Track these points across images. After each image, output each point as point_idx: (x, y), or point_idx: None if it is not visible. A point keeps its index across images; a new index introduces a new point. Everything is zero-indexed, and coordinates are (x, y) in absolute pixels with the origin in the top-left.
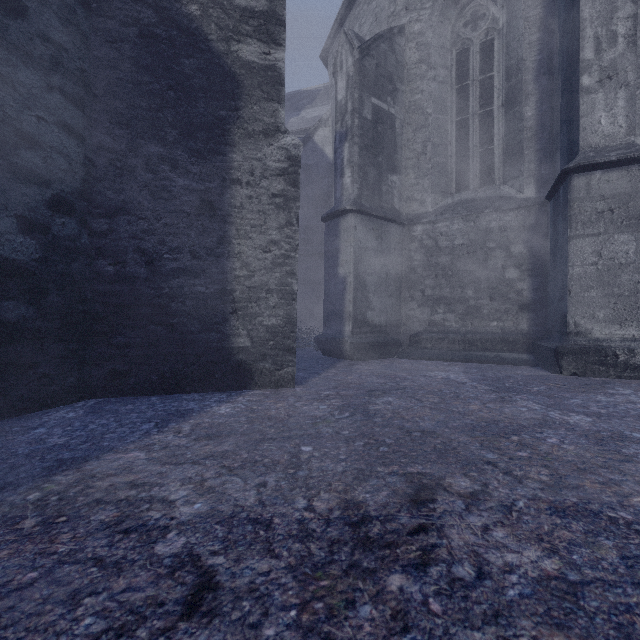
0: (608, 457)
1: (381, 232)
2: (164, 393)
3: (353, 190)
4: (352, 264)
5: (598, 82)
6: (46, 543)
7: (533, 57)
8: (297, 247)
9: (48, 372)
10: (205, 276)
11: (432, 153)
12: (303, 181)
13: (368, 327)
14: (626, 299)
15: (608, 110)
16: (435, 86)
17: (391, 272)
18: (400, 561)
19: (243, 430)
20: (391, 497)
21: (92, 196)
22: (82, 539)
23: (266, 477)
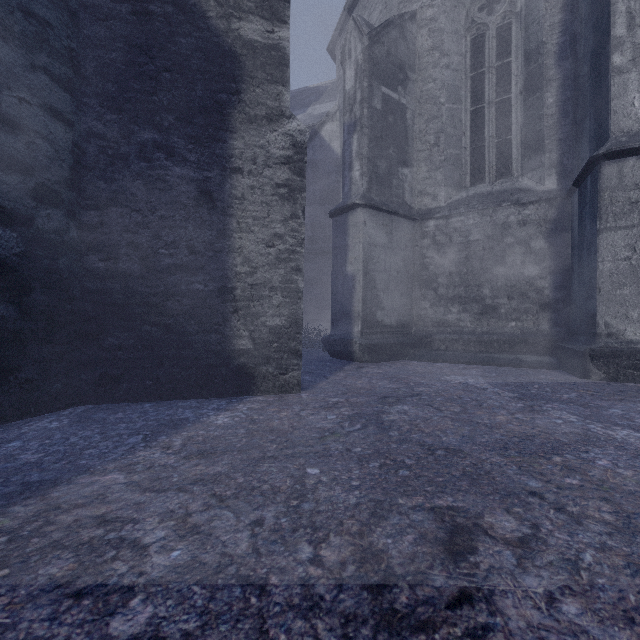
0: None
1: (392, 228)
2: (159, 399)
3: (362, 184)
4: (361, 261)
5: (631, 61)
6: None
7: (555, 40)
8: (303, 241)
9: (31, 377)
10: (203, 273)
11: (445, 145)
12: (310, 177)
13: (378, 327)
14: None
15: None
16: (448, 74)
17: (402, 270)
18: None
19: (241, 445)
20: (419, 544)
21: (81, 186)
22: (19, 607)
23: (263, 511)
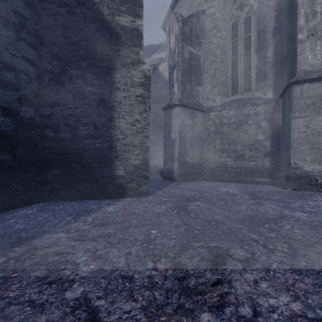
0: (319, 237)
1: (193, 116)
2: (79, 200)
3: (178, 94)
4: (178, 132)
5: (307, 37)
6: (3, 290)
7: (272, 25)
8: (149, 123)
9: (18, 189)
10: (101, 138)
11: (219, 75)
12: (153, 90)
13: (186, 165)
14: (321, 150)
15: (312, 51)
16: (221, 41)
17: (198, 136)
18: (207, 304)
19: (120, 220)
20: (201, 261)
21: (41, 96)
22: (24, 288)
23: (131, 249)
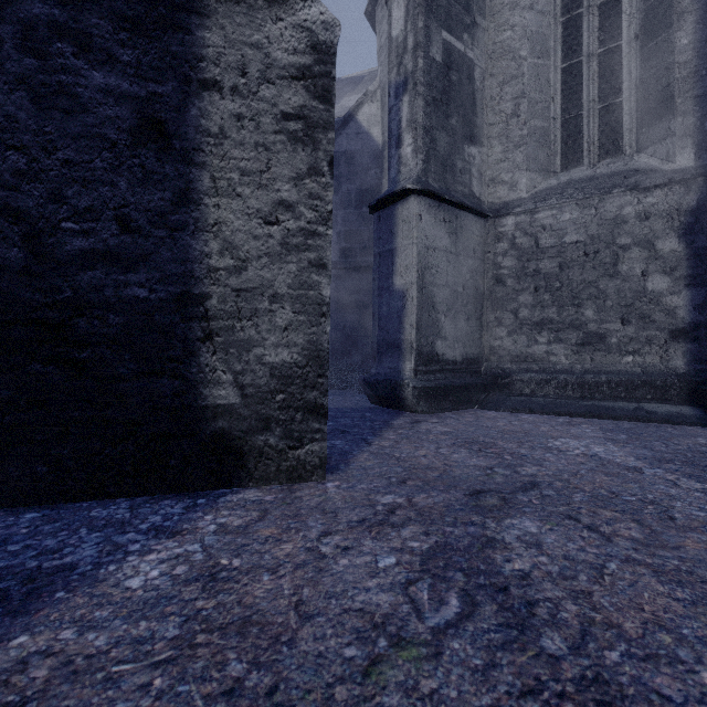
0: None
1: (456, 226)
2: (62, 500)
3: (416, 163)
4: (415, 271)
5: None
6: None
7: None
8: (330, 216)
9: None
10: (148, 267)
11: (528, 114)
12: (343, 173)
13: (437, 364)
14: None
15: None
16: (532, 17)
17: (469, 284)
18: None
19: None
20: None
21: None
22: None
23: None
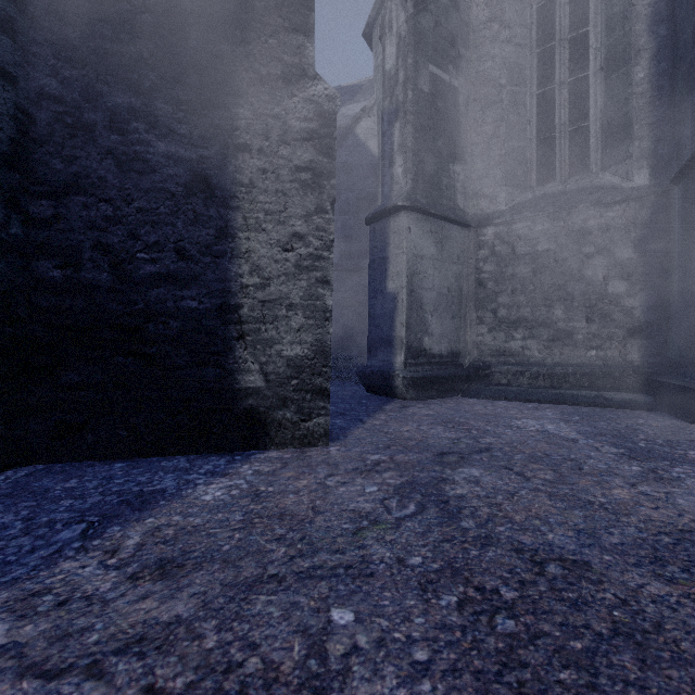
0: None
1: (441, 236)
2: (137, 456)
3: (406, 182)
4: (405, 276)
5: None
6: None
7: None
8: (332, 244)
9: None
10: (198, 285)
11: (506, 135)
12: (343, 182)
13: (425, 357)
14: None
15: None
16: (510, 50)
17: (454, 287)
18: None
19: (229, 549)
20: None
21: (29, 166)
22: None
23: None
